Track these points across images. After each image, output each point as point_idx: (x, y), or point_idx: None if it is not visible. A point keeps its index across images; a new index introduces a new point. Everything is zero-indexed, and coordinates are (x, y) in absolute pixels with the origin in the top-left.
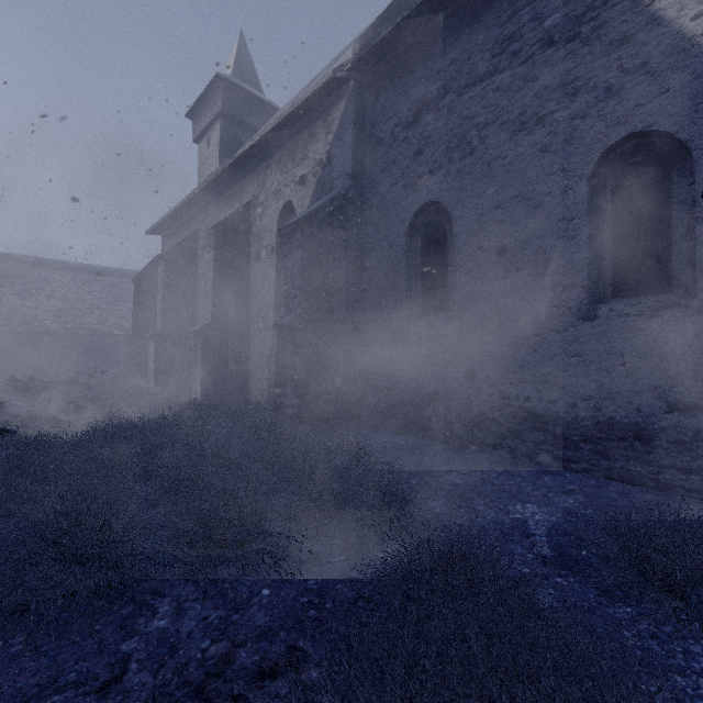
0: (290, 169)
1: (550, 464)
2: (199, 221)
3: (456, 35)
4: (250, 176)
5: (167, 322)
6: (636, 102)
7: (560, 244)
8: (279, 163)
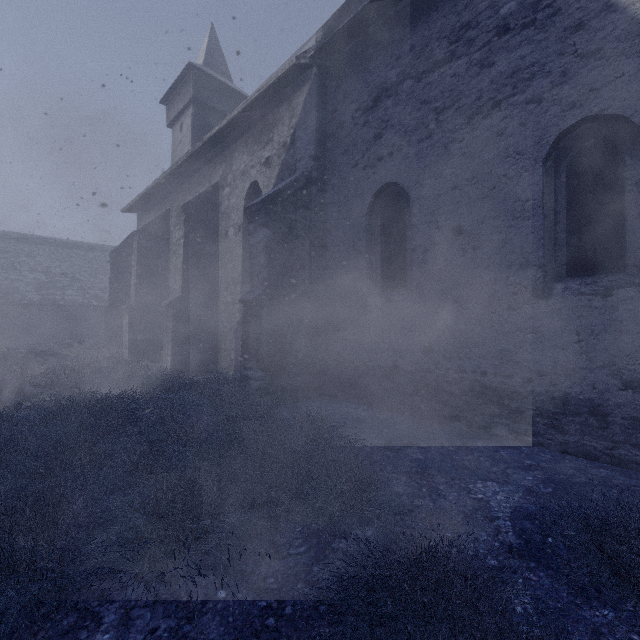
0: (256, 151)
1: (506, 436)
2: (171, 200)
3: (414, 23)
4: (219, 158)
5: (141, 295)
6: (591, 87)
7: (516, 224)
8: (246, 145)
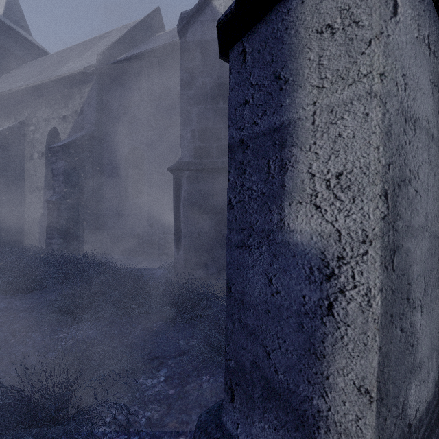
0: (56, 109)
1: None
2: None
3: (146, 76)
4: (25, 104)
5: None
6: None
7: None
8: (48, 103)
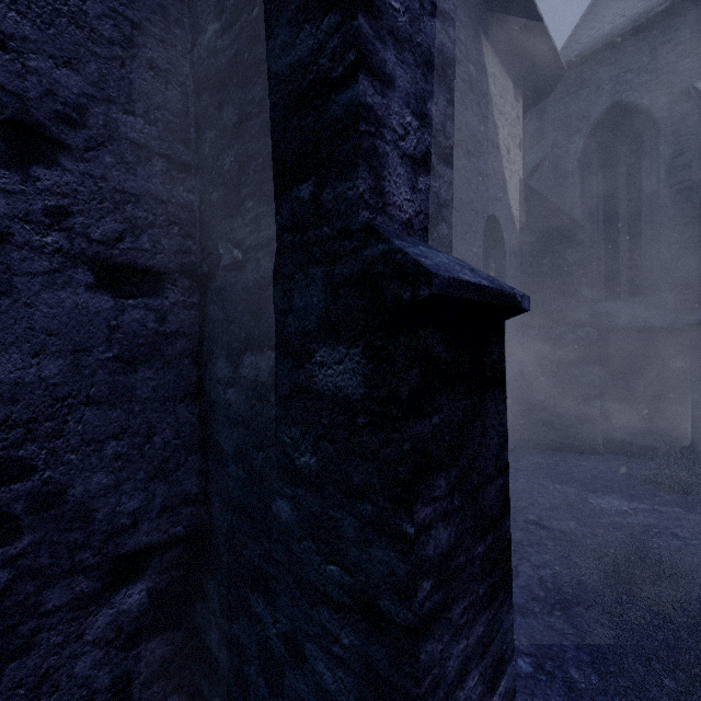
0: None
1: None
2: None
3: None
4: None
5: None
6: (495, 195)
7: None
8: None
